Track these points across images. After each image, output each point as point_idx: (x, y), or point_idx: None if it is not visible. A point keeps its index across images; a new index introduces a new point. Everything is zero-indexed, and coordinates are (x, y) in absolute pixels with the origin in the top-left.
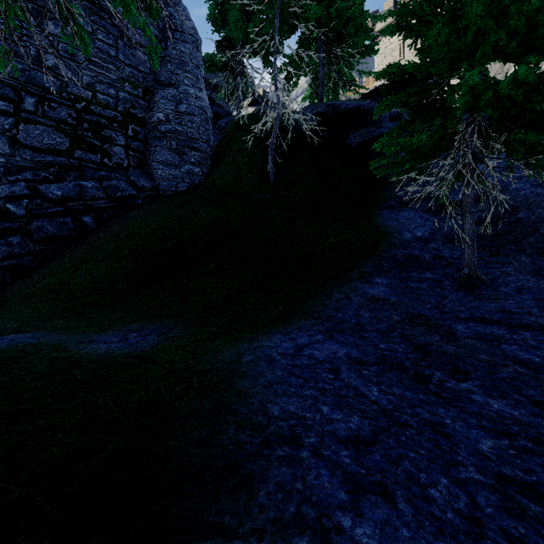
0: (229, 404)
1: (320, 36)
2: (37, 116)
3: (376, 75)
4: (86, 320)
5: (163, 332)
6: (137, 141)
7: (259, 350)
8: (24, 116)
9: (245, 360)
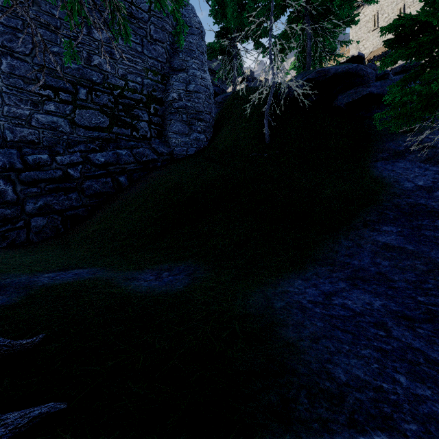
0: (283, 359)
1: (307, 13)
2: (88, 102)
3: (383, 30)
4: (126, 259)
5: (190, 273)
6: (157, 117)
7: (286, 296)
8: (79, 103)
9: (276, 306)
